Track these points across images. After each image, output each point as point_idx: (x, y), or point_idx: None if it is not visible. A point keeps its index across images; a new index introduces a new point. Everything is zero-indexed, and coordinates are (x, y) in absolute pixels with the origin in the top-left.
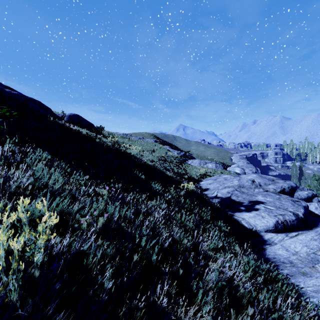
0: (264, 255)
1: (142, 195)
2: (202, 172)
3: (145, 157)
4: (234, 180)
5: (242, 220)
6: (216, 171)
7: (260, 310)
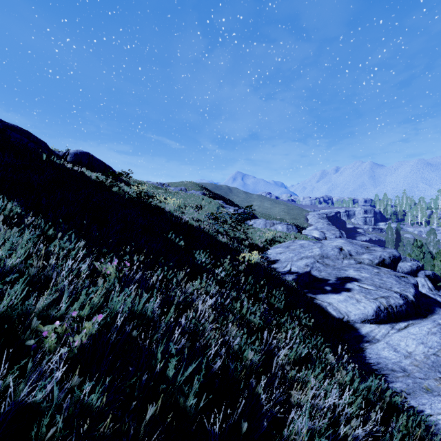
0: (363, 358)
1: (179, 273)
2: (269, 237)
3: (187, 215)
4: (314, 248)
5: (328, 306)
6: (288, 236)
7: None
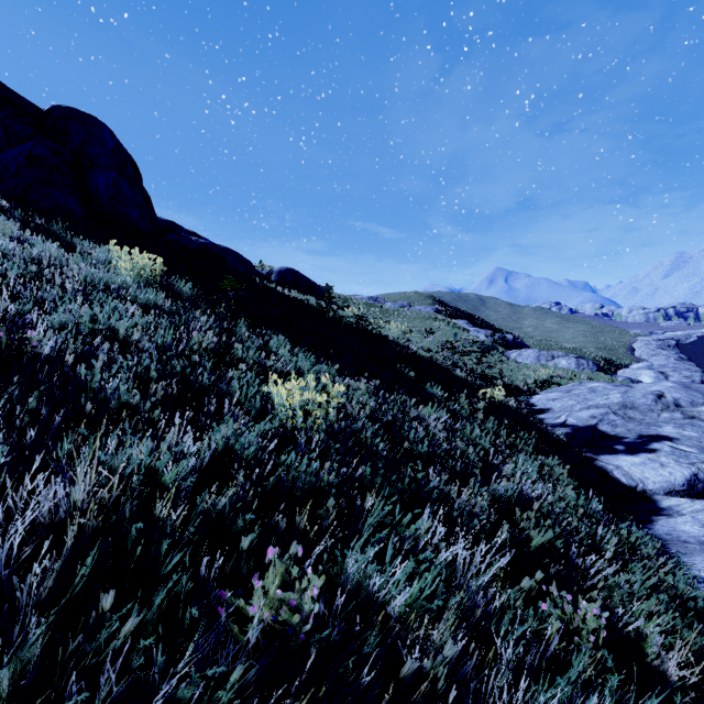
0: (649, 529)
1: (411, 399)
2: (541, 377)
3: (414, 344)
4: (611, 393)
5: (614, 470)
6: (577, 376)
7: (565, 530)
